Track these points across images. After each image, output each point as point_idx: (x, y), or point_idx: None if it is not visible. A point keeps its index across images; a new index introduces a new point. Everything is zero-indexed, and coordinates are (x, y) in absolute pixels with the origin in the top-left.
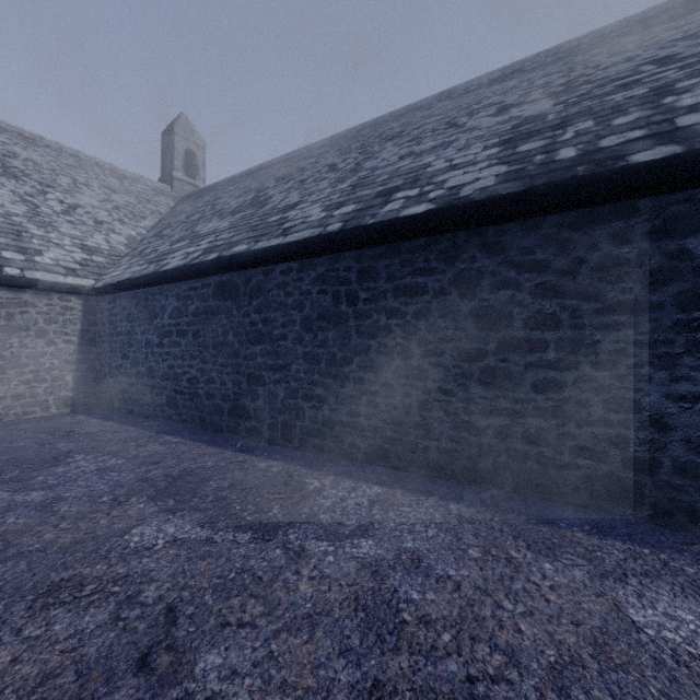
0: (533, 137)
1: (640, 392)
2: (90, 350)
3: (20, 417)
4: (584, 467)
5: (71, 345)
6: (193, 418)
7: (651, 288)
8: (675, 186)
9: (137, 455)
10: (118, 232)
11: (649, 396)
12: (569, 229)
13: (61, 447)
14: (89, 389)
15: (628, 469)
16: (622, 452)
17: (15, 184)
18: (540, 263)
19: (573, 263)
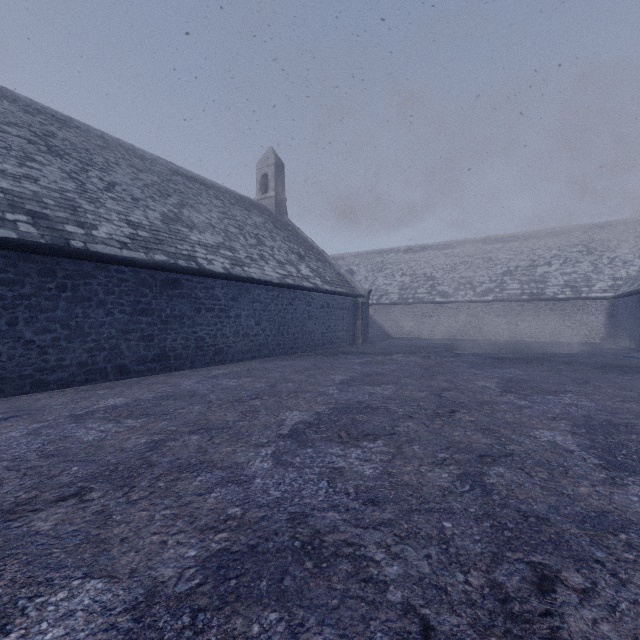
0: None
1: None
2: (611, 320)
3: (586, 341)
4: None
5: (604, 318)
6: (633, 344)
7: None
8: None
9: (602, 347)
10: (635, 265)
11: None
12: None
13: (588, 345)
14: (611, 335)
15: None
16: None
17: (590, 257)
18: None
19: None
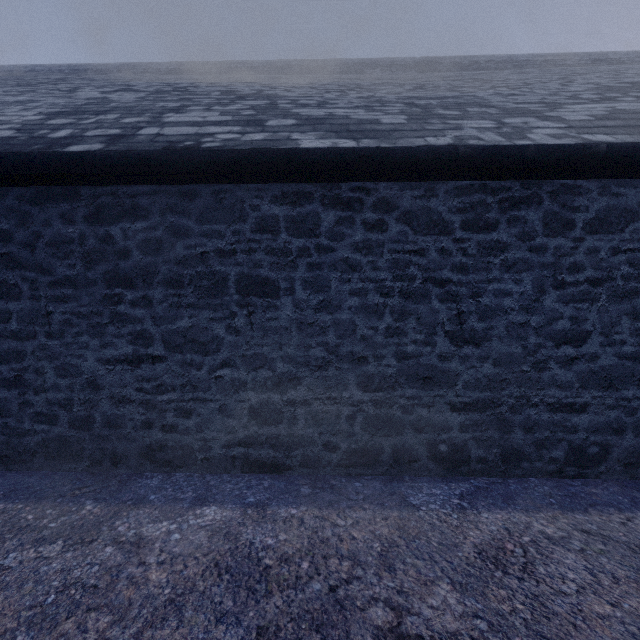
0: (75, 115)
1: (81, 357)
2: None
3: None
4: (41, 432)
5: None
6: None
7: (89, 266)
8: (98, 179)
9: None
10: None
11: (87, 361)
12: (29, 203)
13: None
14: None
15: (73, 428)
16: (69, 413)
17: None
18: (5, 233)
19: (32, 236)
